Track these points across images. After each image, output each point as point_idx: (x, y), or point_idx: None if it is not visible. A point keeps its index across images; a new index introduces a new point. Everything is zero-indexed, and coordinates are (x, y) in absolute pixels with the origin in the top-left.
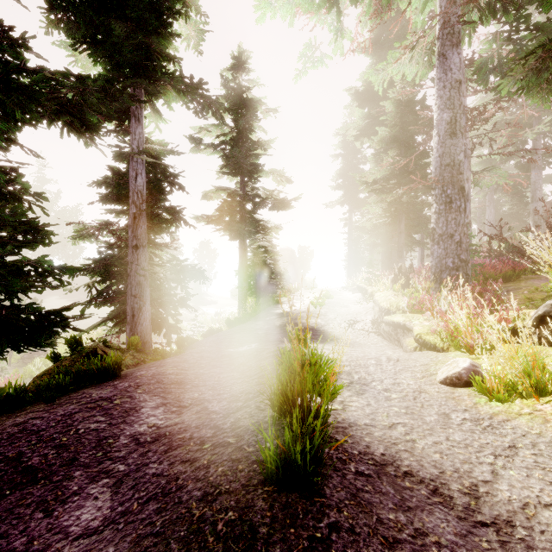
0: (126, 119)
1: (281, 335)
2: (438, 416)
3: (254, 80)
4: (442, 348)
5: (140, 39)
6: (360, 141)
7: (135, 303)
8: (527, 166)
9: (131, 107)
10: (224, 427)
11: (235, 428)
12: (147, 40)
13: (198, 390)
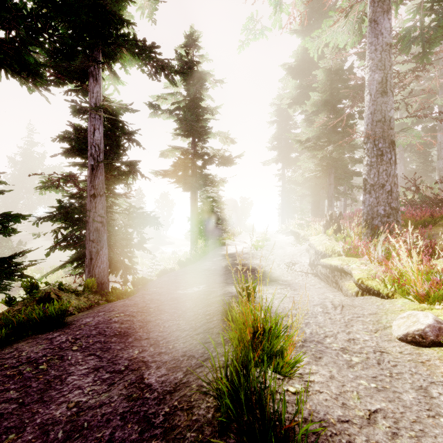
0: (86, 80)
1: (227, 275)
2: (416, 392)
3: (204, 56)
4: (386, 294)
5: (94, 0)
6: (292, 109)
7: (93, 247)
8: (433, 129)
9: (89, 68)
10: (155, 422)
11: (168, 429)
12: (101, 2)
13: (140, 345)
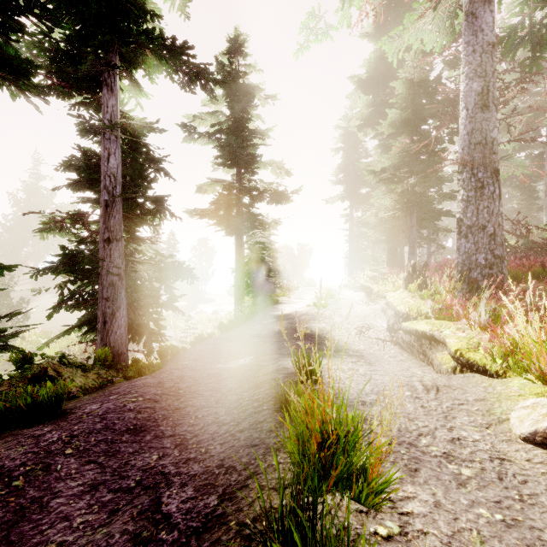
0: (99, 91)
1: (281, 343)
2: None
3: (252, 65)
4: (495, 371)
5: None
6: (363, 132)
7: (107, 307)
8: (540, 157)
9: (103, 74)
10: None
11: None
12: None
13: (161, 445)
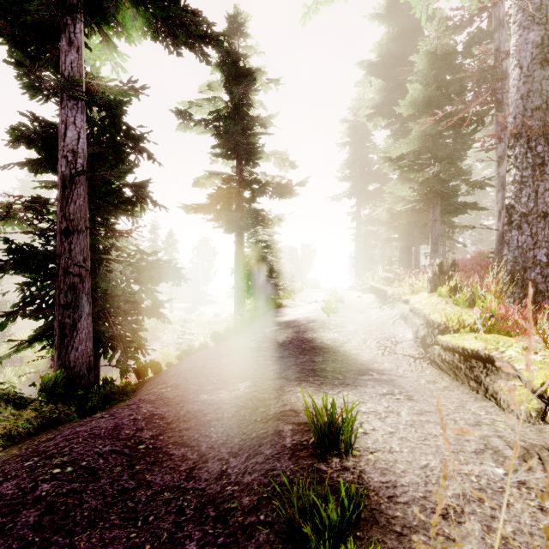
0: None
1: (286, 360)
2: None
3: (253, 47)
4: None
5: None
6: (373, 123)
7: (65, 316)
8: None
9: (60, 21)
10: None
11: None
12: None
13: None
